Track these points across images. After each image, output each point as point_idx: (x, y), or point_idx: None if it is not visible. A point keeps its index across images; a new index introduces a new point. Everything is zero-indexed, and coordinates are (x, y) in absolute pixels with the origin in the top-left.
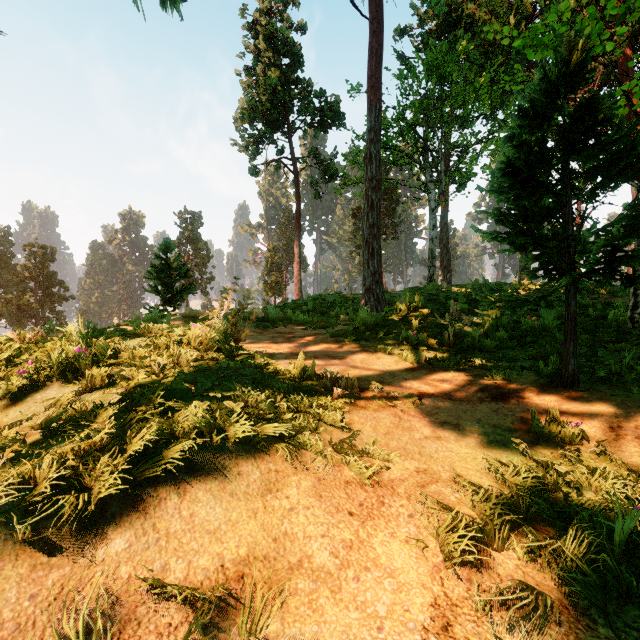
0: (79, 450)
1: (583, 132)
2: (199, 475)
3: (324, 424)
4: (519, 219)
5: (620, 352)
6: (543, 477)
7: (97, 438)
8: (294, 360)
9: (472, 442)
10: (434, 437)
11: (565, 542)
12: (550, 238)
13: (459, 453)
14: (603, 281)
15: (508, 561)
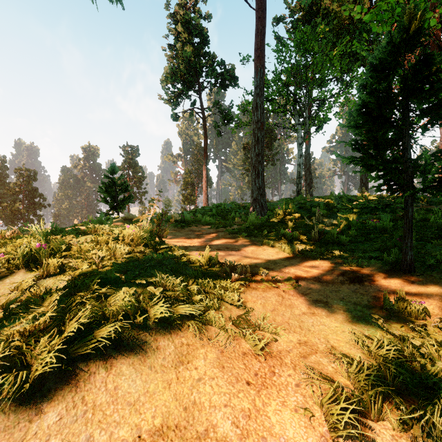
0: (25, 331)
1: (420, 81)
2: (124, 350)
3: (225, 303)
4: (369, 147)
5: (441, 245)
6: (401, 349)
7: (40, 321)
8: (202, 251)
9: (339, 317)
10: (310, 313)
11: (433, 415)
12: (394, 161)
13: (330, 327)
14: (438, 193)
15: (384, 431)
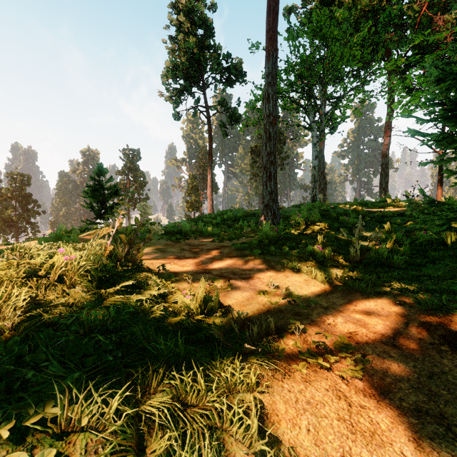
0: None
1: None
2: None
3: (230, 438)
4: None
5: None
6: None
7: None
8: (197, 281)
9: None
10: None
11: None
12: None
13: None
14: None
15: None
